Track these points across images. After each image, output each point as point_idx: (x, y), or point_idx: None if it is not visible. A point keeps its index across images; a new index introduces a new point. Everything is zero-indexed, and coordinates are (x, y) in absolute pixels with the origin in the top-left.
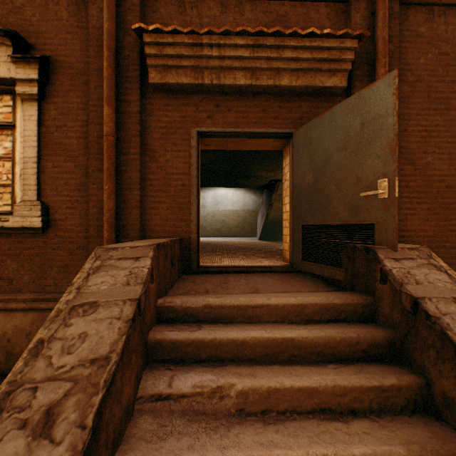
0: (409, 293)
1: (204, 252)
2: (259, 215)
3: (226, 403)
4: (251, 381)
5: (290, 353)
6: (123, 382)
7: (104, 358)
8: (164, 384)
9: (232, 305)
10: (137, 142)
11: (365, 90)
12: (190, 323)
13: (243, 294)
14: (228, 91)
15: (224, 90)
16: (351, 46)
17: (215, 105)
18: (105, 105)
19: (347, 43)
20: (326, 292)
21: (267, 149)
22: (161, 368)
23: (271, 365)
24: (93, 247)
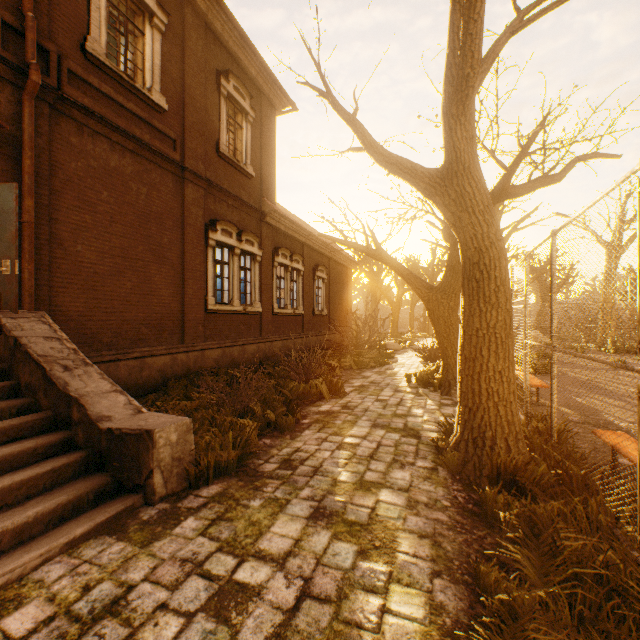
0: (15, 335)
1: None
2: None
3: None
4: None
5: None
6: None
7: None
8: None
9: None
10: None
11: None
12: None
13: None
14: None
15: None
16: None
17: None
18: None
19: None
20: None
21: None
22: None
23: None
24: None
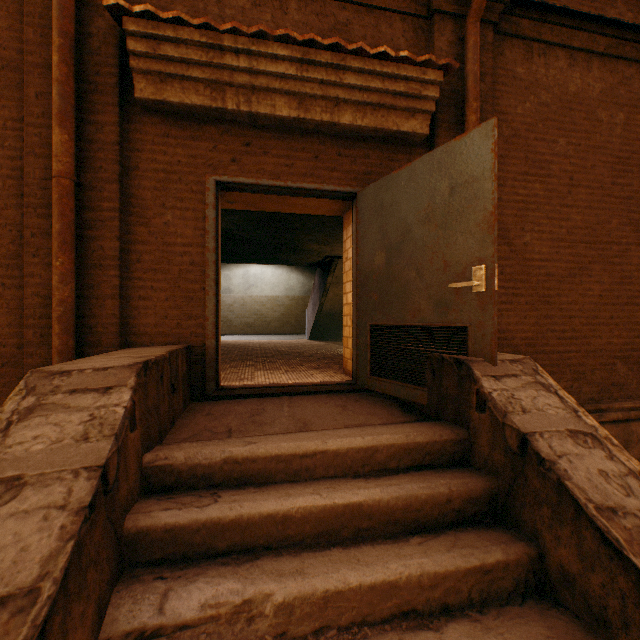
0: (515, 426)
1: (228, 361)
2: (310, 304)
3: (259, 627)
4: (299, 585)
5: (356, 526)
6: (68, 629)
7: (26, 591)
8: (150, 609)
9: (269, 455)
10: (115, 192)
11: (456, 142)
12: (200, 491)
13: (286, 435)
14: (264, 124)
15: (258, 121)
16: (435, 80)
17: (244, 142)
18: (56, 125)
19: (430, 74)
20: (405, 424)
21: (321, 213)
22: (147, 577)
23: (329, 550)
24: (34, 363)
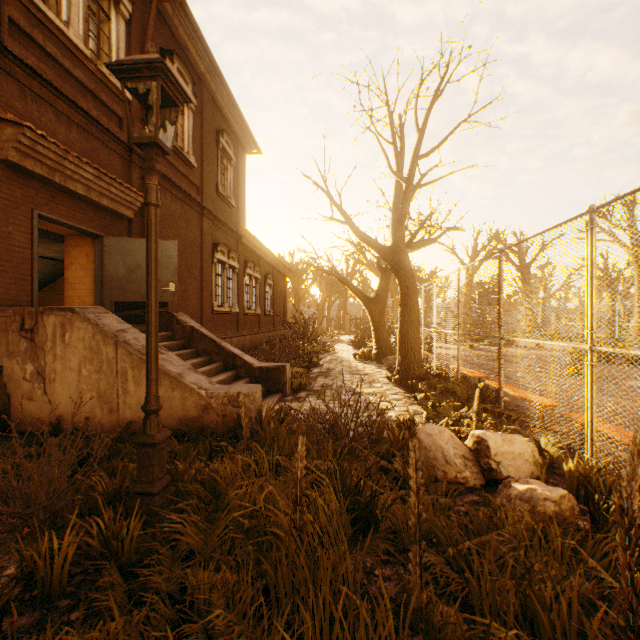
0: (190, 325)
1: None
2: None
3: None
4: None
5: None
6: None
7: None
8: None
9: None
10: None
11: (164, 241)
12: None
13: None
14: (64, 189)
15: (63, 188)
16: (142, 201)
17: (52, 195)
18: None
19: (140, 198)
20: None
21: (56, 231)
22: None
23: None
24: None
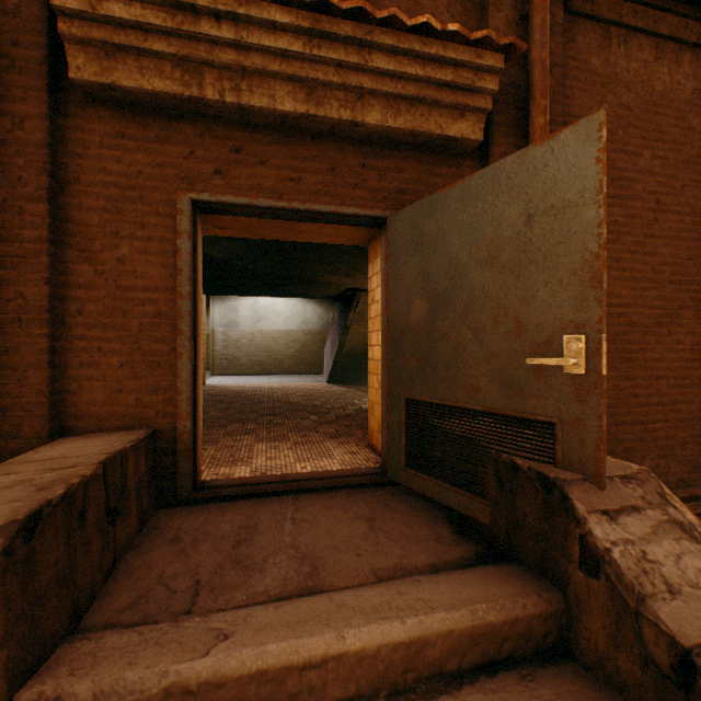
0: (665, 628)
1: (224, 424)
2: (328, 342)
3: None
4: None
5: None
6: None
7: None
8: None
9: (246, 673)
10: (42, 214)
11: (536, 148)
12: None
13: (280, 606)
14: (260, 122)
15: (252, 118)
16: (494, 66)
17: (232, 147)
18: None
19: (487, 58)
20: (464, 574)
21: (340, 242)
22: None
23: None
24: None
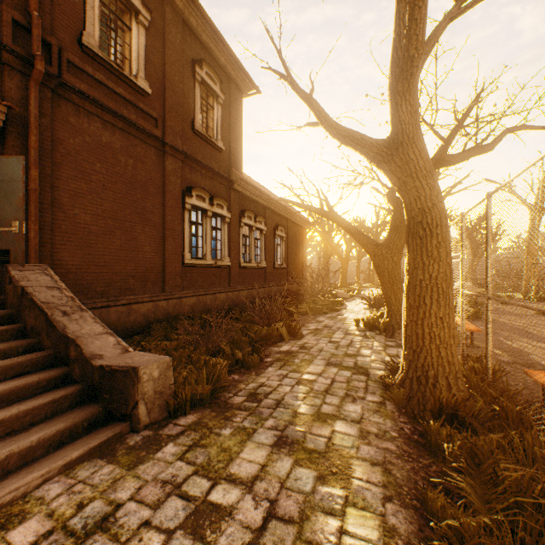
0: (22, 285)
1: None
2: None
3: None
4: None
5: None
6: None
7: None
8: None
9: None
10: None
11: (5, 158)
12: None
13: None
14: None
15: None
16: (2, 110)
17: None
18: None
19: None
20: None
21: None
22: None
23: None
24: None
